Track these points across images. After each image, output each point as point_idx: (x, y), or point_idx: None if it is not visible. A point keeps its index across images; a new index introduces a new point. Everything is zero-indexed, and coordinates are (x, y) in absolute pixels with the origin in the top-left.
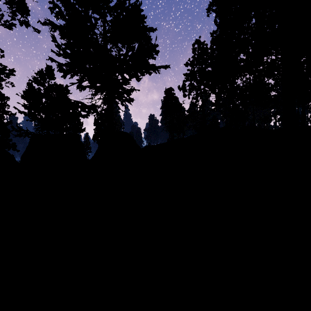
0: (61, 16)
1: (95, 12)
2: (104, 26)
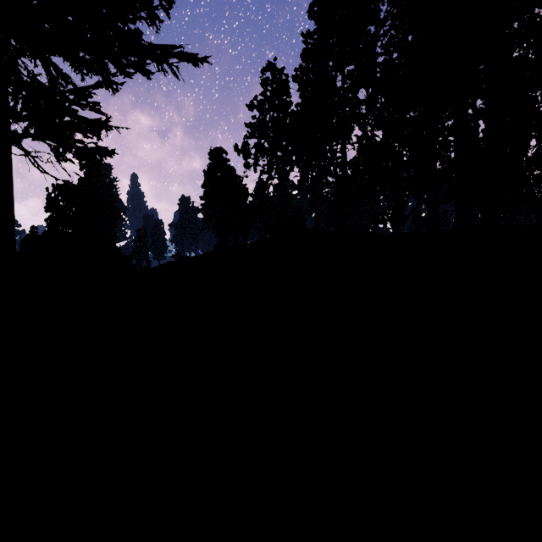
0: None
1: None
2: None
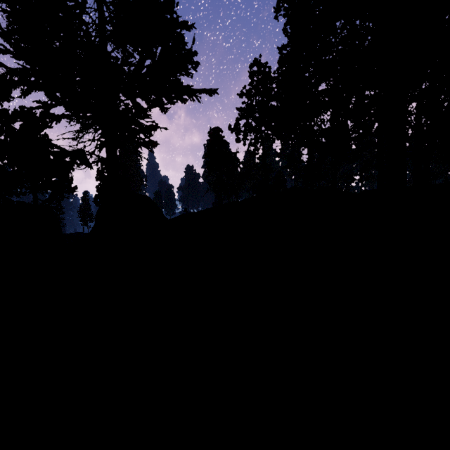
0: None
1: None
2: (101, 11)
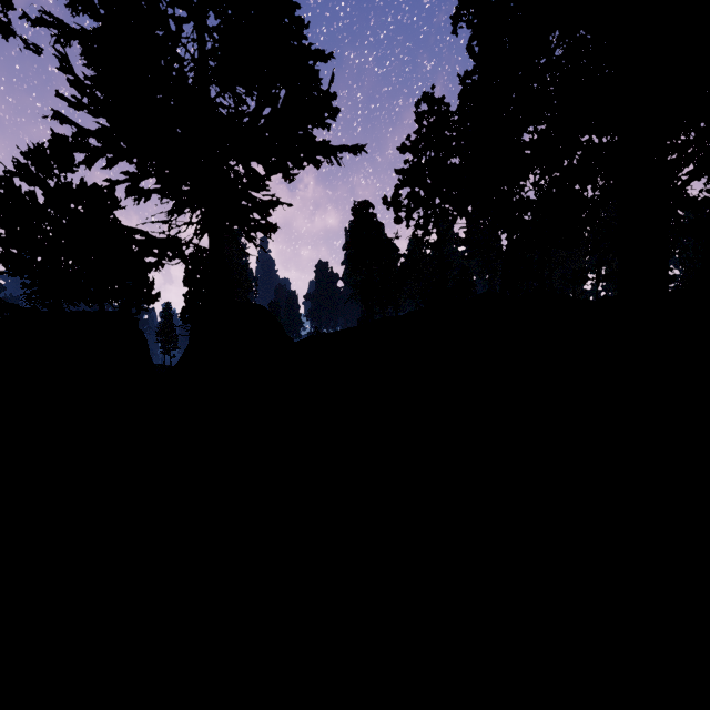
0: (86, 6)
1: (177, 4)
2: (202, 41)
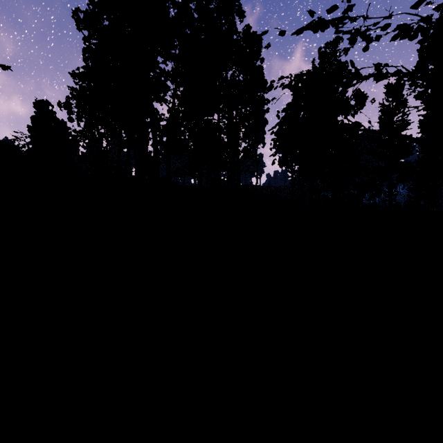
0: None
1: None
2: None
